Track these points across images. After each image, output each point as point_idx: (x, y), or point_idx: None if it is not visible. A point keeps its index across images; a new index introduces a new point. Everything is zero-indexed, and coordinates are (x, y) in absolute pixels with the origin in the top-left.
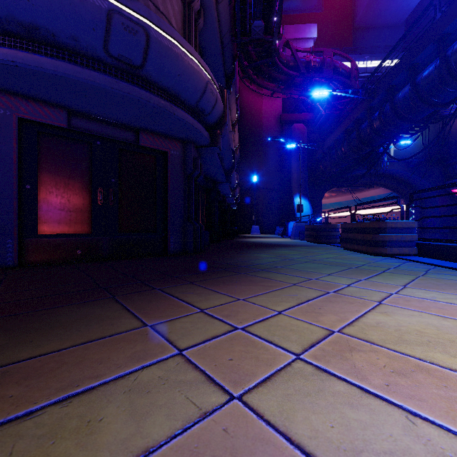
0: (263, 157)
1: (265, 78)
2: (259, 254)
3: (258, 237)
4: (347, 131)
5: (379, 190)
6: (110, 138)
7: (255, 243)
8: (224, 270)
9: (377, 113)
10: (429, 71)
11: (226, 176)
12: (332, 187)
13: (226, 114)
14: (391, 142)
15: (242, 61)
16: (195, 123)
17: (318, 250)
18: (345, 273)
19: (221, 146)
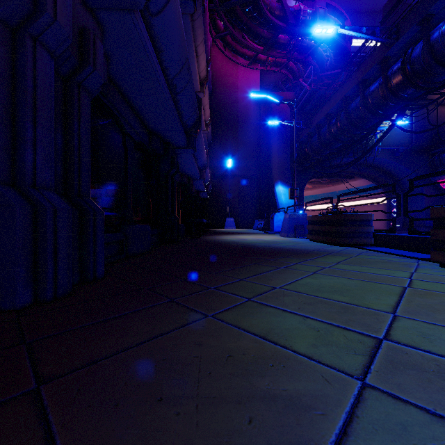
0: (238, 139)
1: (244, 31)
2: (269, 313)
3: (234, 233)
4: (346, 99)
5: (359, 181)
6: None
7: (235, 246)
8: None
9: (396, 64)
10: None
11: (186, 138)
12: (313, 177)
13: None
14: (405, 110)
15: None
16: None
17: (392, 271)
18: None
19: None
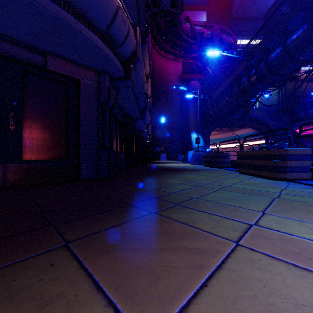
0: (168, 104)
1: (171, 44)
2: (169, 179)
3: (165, 162)
4: (230, 85)
5: (247, 130)
6: (9, 56)
7: (164, 168)
8: (131, 205)
9: (254, 70)
10: (297, 34)
11: (140, 114)
12: (216, 127)
13: (139, 50)
14: (262, 93)
15: (153, 28)
16: (106, 49)
17: (218, 174)
18: (281, 209)
19: (134, 79)
